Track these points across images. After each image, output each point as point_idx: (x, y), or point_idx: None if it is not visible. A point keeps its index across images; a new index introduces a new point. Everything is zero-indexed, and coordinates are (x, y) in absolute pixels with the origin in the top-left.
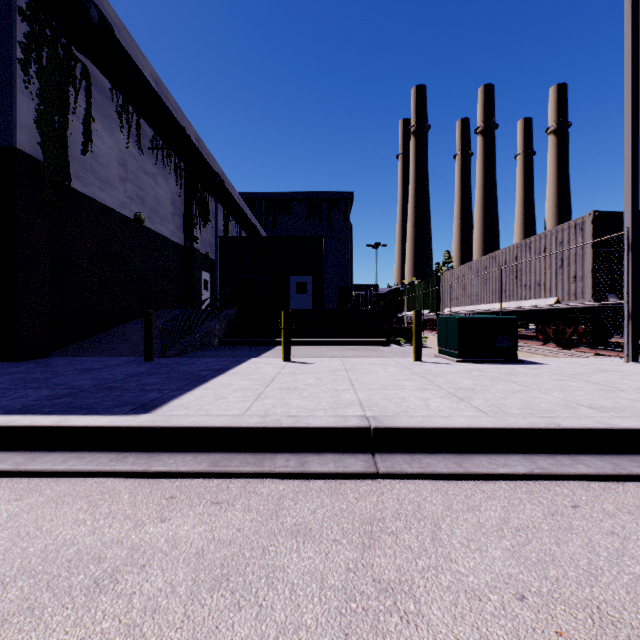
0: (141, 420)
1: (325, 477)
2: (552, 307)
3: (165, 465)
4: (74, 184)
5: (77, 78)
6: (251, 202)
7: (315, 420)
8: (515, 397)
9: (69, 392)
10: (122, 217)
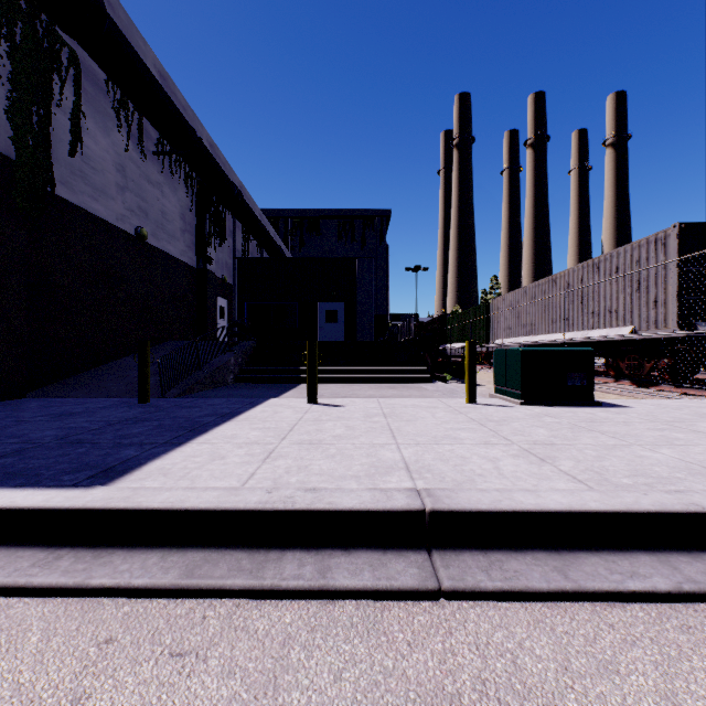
0: (91, 497)
1: (358, 596)
2: (627, 338)
3: (112, 575)
4: (59, 191)
5: (63, 65)
6: (275, 220)
7: (344, 497)
8: (614, 456)
9: (19, 448)
10: (120, 232)
